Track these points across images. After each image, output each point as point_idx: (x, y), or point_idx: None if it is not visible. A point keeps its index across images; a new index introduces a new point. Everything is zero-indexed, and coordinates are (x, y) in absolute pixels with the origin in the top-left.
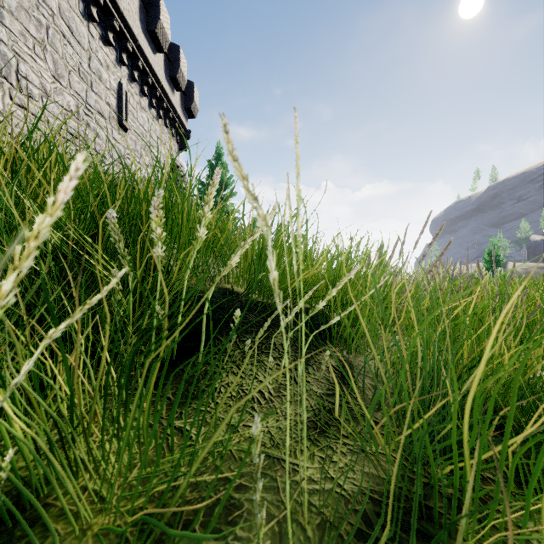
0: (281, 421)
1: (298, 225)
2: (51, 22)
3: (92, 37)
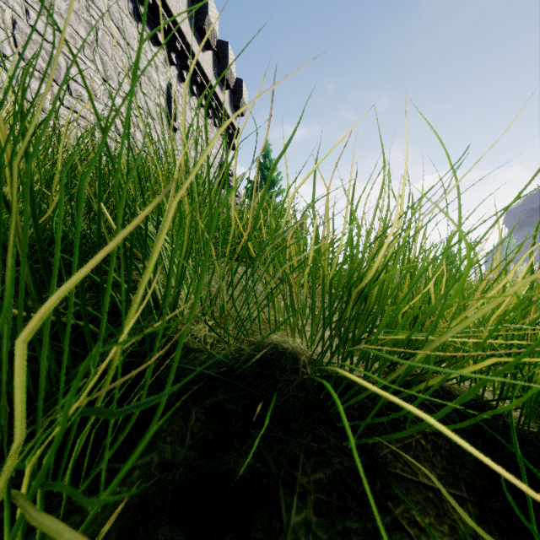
0: None
1: None
2: (100, 24)
3: None
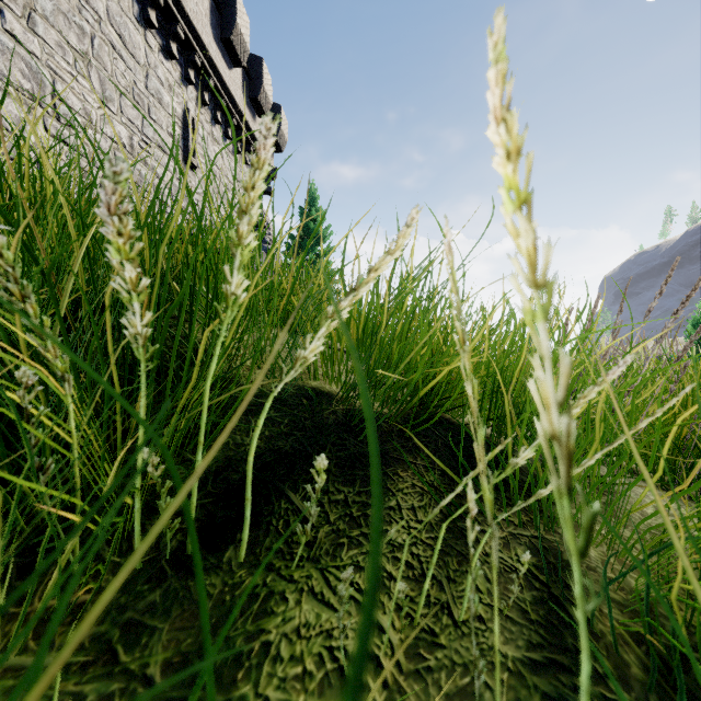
0: None
1: None
2: (97, 30)
3: (150, 49)
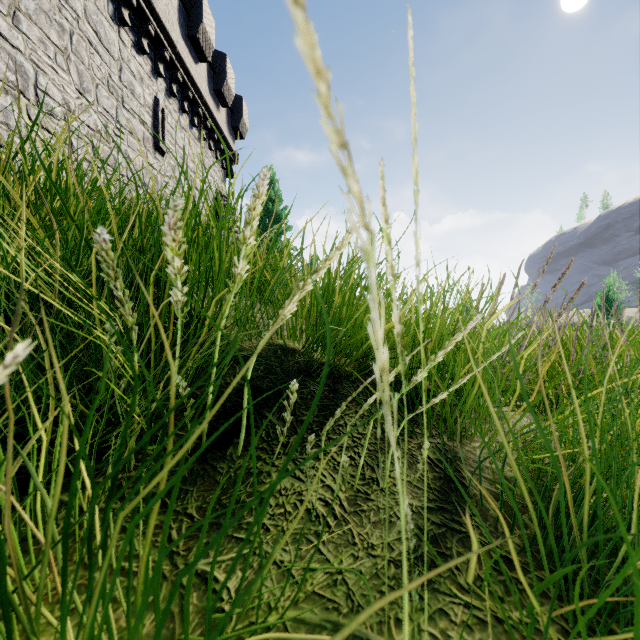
0: (362, 558)
1: (417, 240)
2: (75, 27)
3: (123, 45)
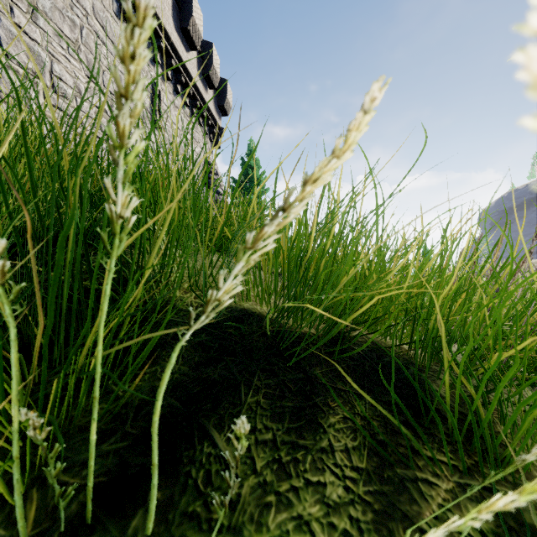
0: None
1: None
2: (85, 22)
3: None
